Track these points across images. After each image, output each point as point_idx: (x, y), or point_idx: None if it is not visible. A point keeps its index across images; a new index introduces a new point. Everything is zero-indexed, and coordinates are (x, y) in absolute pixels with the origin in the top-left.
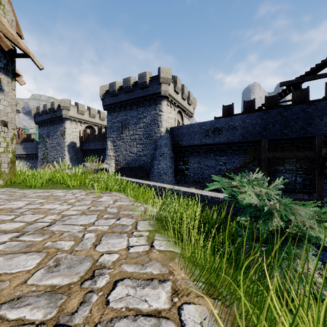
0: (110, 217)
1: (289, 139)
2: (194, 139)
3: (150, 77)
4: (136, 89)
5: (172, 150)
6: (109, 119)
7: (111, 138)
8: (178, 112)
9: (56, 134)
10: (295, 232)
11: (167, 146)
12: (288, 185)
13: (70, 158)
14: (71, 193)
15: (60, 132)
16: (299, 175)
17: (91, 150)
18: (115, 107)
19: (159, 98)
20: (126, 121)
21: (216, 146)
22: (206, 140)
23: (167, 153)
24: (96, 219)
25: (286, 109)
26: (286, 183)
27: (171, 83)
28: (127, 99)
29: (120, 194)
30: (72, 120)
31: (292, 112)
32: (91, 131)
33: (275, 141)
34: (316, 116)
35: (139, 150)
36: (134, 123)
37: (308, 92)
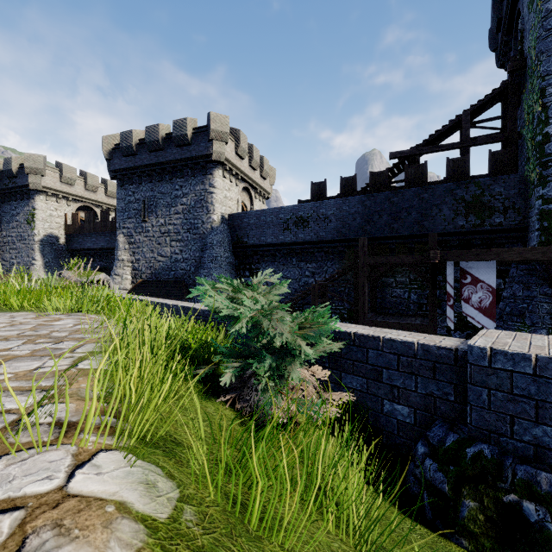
0: (46, 342)
1: (401, 237)
2: (267, 234)
3: (195, 128)
4: (170, 146)
5: (233, 253)
6: (120, 196)
7: (124, 229)
8: (243, 190)
9: (17, 220)
10: (317, 352)
11: (223, 245)
12: (400, 305)
13: (46, 264)
14: (7, 317)
15: (24, 215)
16: (414, 290)
17: (88, 250)
18: (133, 175)
19: (210, 165)
20: (153, 201)
21: (301, 247)
22: (285, 237)
23: (223, 257)
24: (19, 344)
25: (397, 193)
26: (398, 303)
27: (231, 140)
28: (154, 162)
29: (102, 318)
30: (49, 195)
31: (404, 197)
32: (88, 215)
33: (382, 240)
34: (433, 205)
35: (176, 251)
36: (166, 204)
37: (425, 170)
